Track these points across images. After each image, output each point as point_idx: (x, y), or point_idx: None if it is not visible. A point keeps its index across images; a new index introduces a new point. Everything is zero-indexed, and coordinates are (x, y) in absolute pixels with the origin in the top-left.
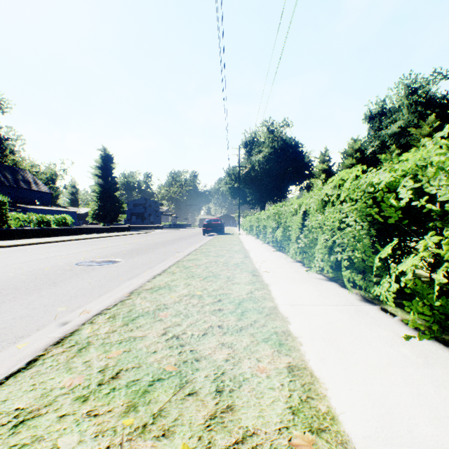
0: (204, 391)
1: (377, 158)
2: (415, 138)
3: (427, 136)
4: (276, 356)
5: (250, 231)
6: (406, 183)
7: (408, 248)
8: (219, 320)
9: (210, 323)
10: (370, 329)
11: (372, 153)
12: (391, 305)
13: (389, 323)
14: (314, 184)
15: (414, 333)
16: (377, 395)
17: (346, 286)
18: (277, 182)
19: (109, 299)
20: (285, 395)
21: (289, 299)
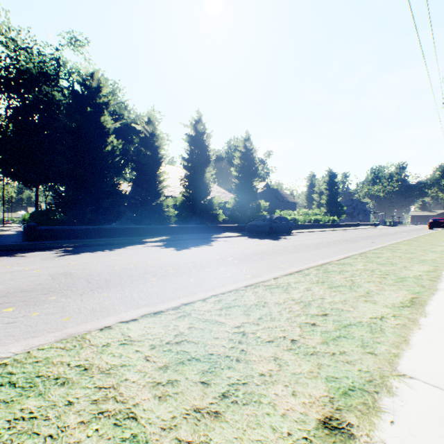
0: None
1: None
2: None
3: None
4: None
5: None
6: None
7: None
8: None
9: None
10: None
11: None
12: None
13: None
14: None
15: None
16: None
17: None
18: None
19: None
20: None
21: None
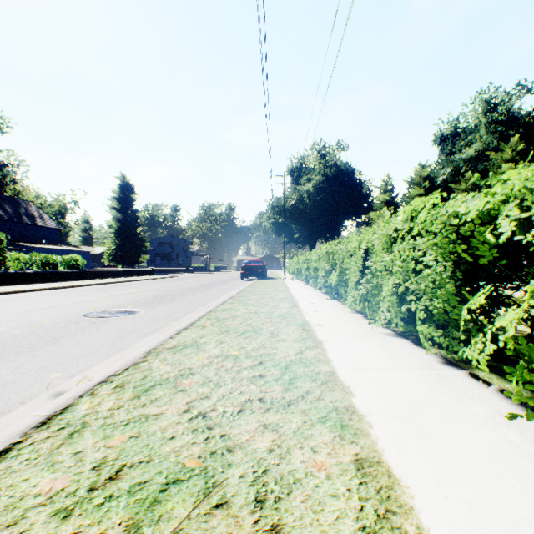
0: (238, 500)
1: (450, 187)
2: (495, 164)
3: (509, 161)
4: (338, 444)
5: (297, 274)
6: (508, 210)
7: (501, 296)
8: (261, 391)
9: (248, 395)
10: (460, 403)
11: (443, 182)
12: (484, 370)
13: (483, 394)
14: (374, 219)
15: (519, 409)
16: (486, 507)
17: (421, 344)
18: (330, 216)
19: (120, 360)
20: (355, 507)
21: (350, 361)
